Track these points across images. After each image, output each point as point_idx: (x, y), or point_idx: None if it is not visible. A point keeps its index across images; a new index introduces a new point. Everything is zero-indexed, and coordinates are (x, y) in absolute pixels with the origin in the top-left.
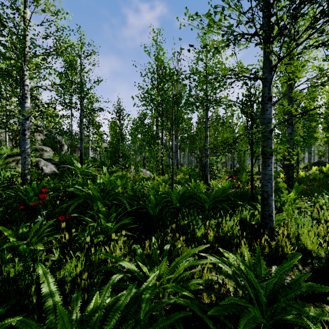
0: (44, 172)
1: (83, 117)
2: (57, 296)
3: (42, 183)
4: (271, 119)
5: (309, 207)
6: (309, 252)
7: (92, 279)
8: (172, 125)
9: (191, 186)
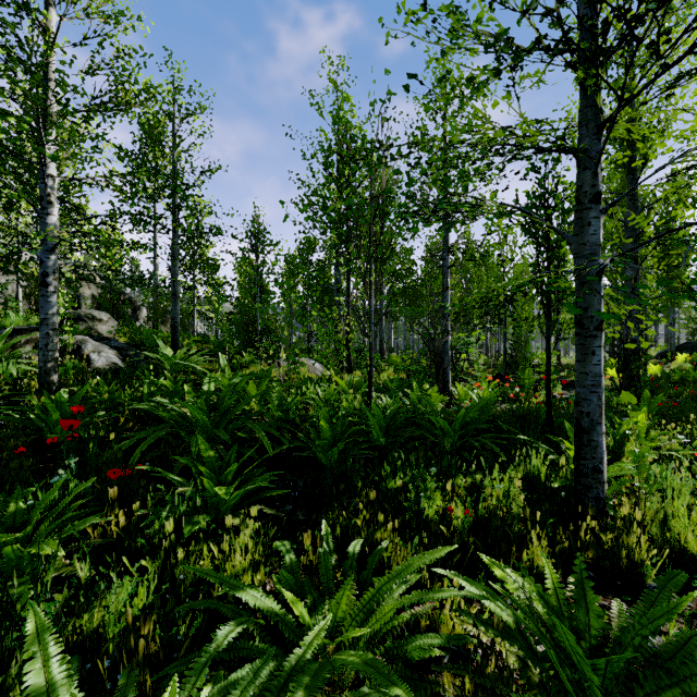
0: (93, 366)
1: (178, 249)
2: (65, 695)
3: (80, 391)
4: (598, 244)
5: (681, 448)
6: (693, 559)
7: (175, 627)
8: (369, 263)
9: (412, 397)
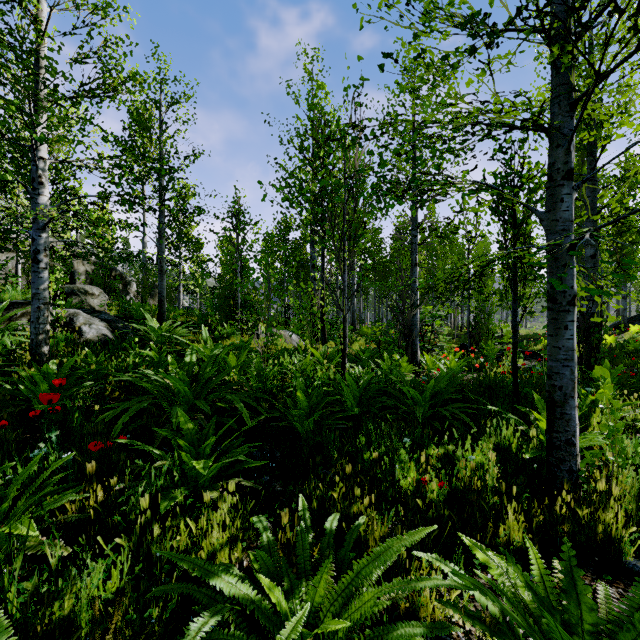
0: (84, 337)
1: (164, 228)
2: None
3: (68, 363)
4: (571, 220)
5: None
6: None
7: (150, 609)
8: (343, 241)
9: (383, 367)
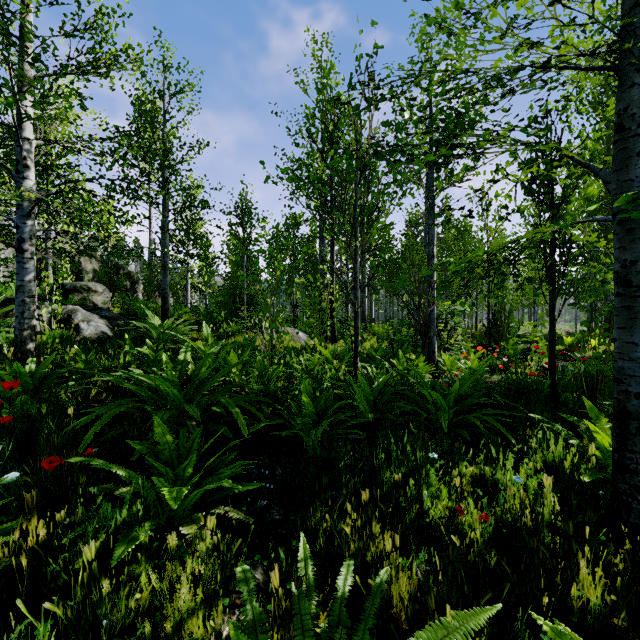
0: (82, 335)
1: (167, 222)
2: None
3: (46, 361)
4: None
5: None
6: None
7: None
8: (355, 227)
9: (398, 367)
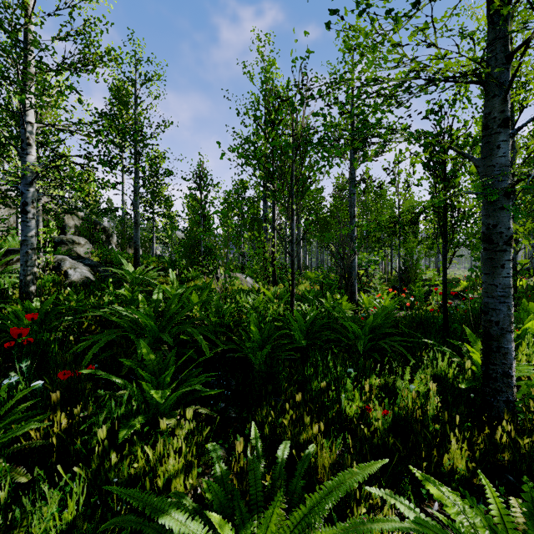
0: (70, 279)
1: (138, 187)
2: None
3: (49, 300)
4: (507, 166)
5: None
6: None
7: None
8: (292, 194)
9: (326, 305)
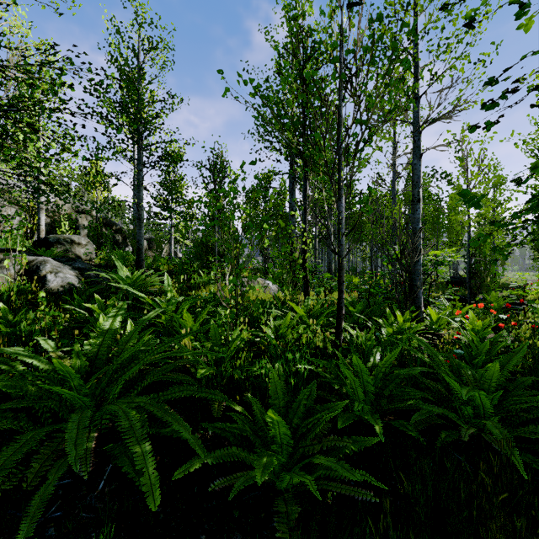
0: (47, 287)
1: (142, 176)
2: None
3: None
4: None
5: None
6: None
7: None
8: (338, 154)
9: (388, 330)
